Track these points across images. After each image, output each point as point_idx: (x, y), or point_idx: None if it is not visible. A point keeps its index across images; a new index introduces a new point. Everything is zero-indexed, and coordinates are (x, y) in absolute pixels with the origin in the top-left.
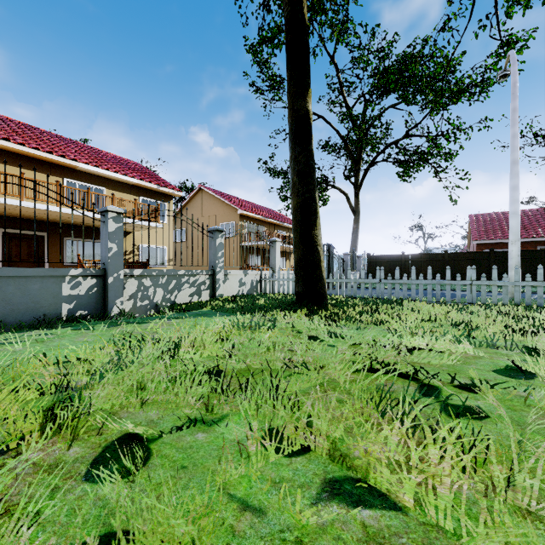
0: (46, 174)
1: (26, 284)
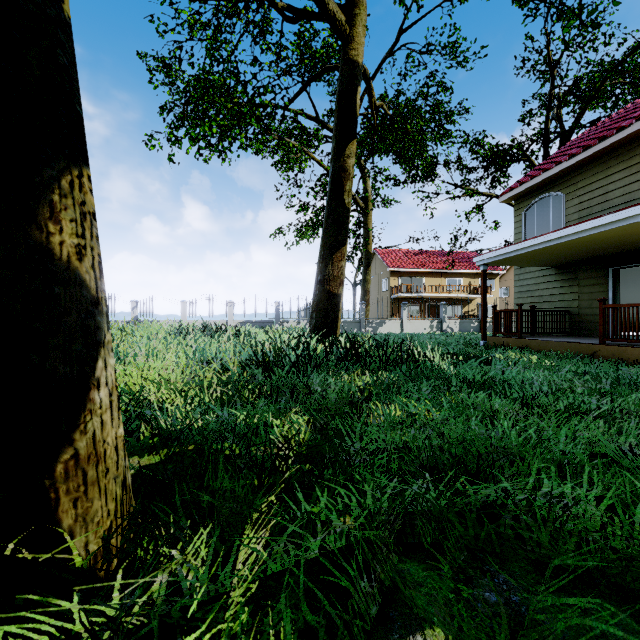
0: (440, 278)
1: (465, 324)
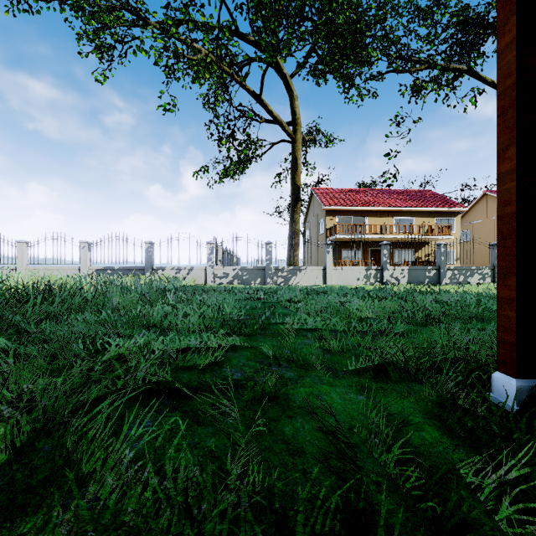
0: (386, 218)
1: (416, 272)
